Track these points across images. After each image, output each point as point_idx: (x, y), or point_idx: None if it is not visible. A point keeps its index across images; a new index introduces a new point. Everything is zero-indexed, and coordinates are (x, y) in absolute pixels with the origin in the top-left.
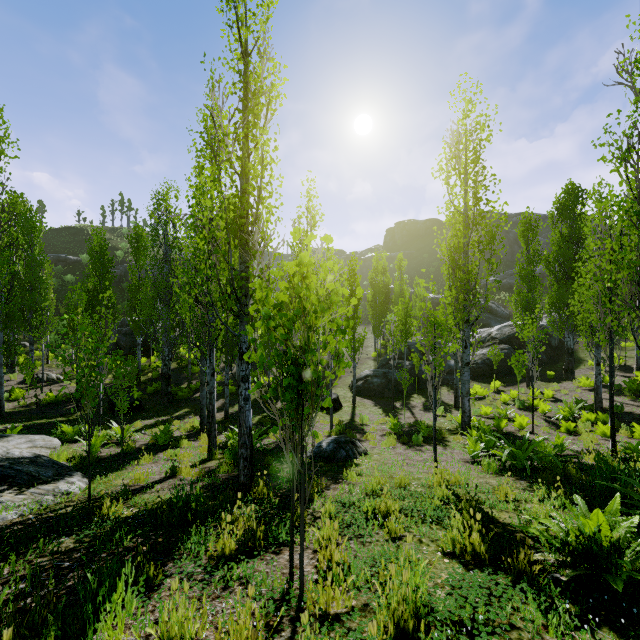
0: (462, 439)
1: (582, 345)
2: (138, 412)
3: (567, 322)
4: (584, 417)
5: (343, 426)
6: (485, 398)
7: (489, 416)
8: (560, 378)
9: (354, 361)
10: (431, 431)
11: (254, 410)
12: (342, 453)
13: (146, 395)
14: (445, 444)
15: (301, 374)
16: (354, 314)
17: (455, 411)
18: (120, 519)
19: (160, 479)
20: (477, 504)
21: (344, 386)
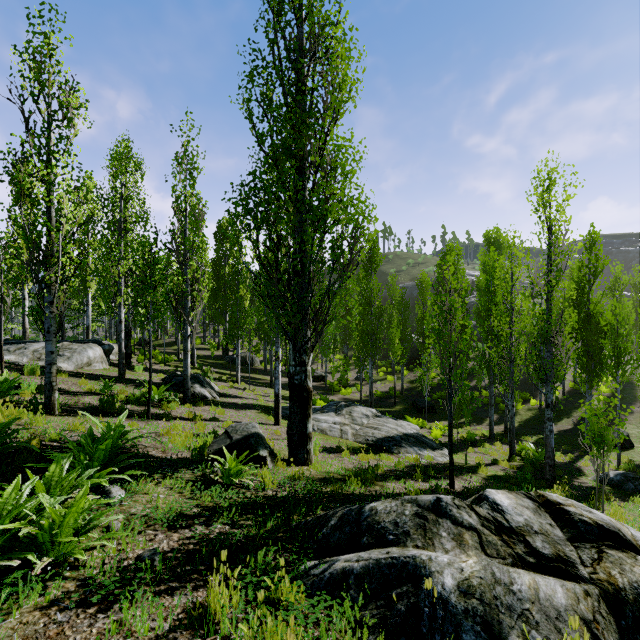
0: None
1: None
2: (433, 413)
3: None
4: None
5: (633, 466)
6: None
7: None
8: None
9: None
10: None
11: (528, 430)
12: (630, 485)
13: (433, 400)
14: None
15: (602, 436)
16: None
17: None
18: (488, 475)
19: (489, 463)
20: None
21: (638, 424)
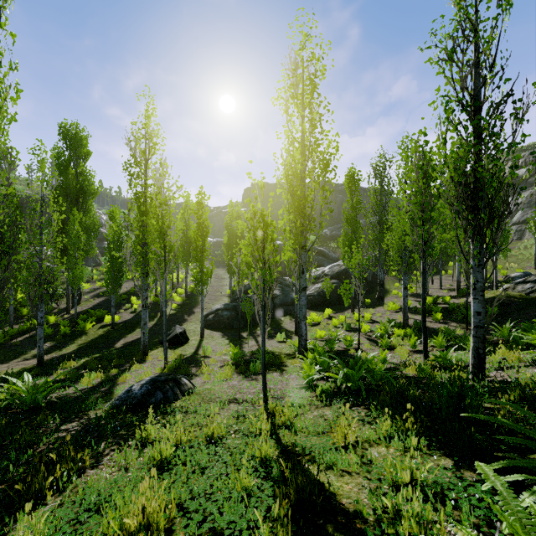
0: (299, 362)
1: (387, 280)
2: None
3: (379, 259)
4: (396, 333)
5: (180, 361)
6: (320, 324)
7: (323, 339)
8: (374, 304)
9: (202, 294)
10: (271, 357)
11: (86, 352)
12: (157, 396)
13: None
14: (283, 369)
15: None
16: (202, 247)
17: (295, 336)
18: None
19: None
20: (308, 472)
21: (196, 321)
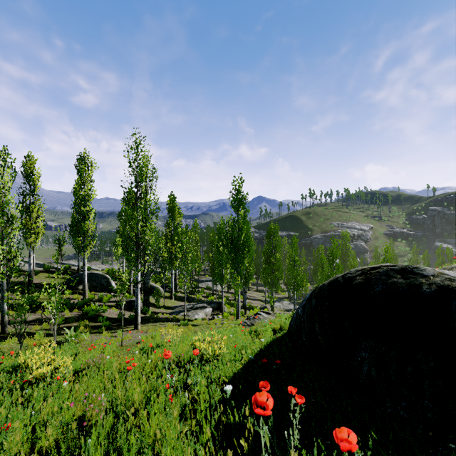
0: None
1: None
2: None
3: None
4: None
5: None
6: None
7: None
8: None
9: None
10: None
11: None
12: None
13: None
14: None
15: None
16: None
17: None
18: None
19: None
20: None
21: None
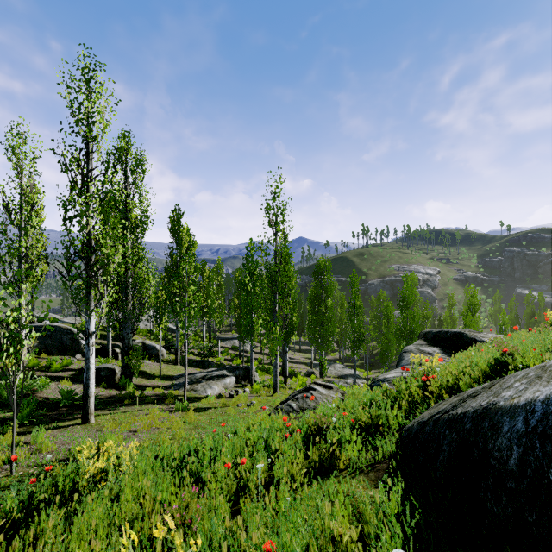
0: None
1: None
2: (372, 366)
3: None
4: None
5: None
6: None
7: None
8: None
9: None
10: None
11: None
12: None
13: (375, 360)
14: None
15: None
16: None
17: None
18: None
19: None
20: None
21: None
